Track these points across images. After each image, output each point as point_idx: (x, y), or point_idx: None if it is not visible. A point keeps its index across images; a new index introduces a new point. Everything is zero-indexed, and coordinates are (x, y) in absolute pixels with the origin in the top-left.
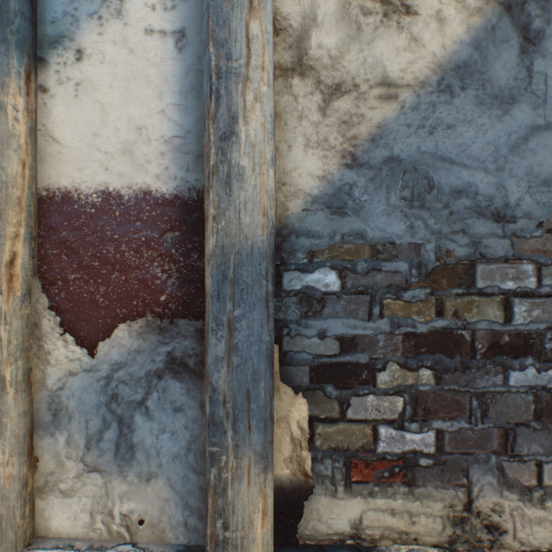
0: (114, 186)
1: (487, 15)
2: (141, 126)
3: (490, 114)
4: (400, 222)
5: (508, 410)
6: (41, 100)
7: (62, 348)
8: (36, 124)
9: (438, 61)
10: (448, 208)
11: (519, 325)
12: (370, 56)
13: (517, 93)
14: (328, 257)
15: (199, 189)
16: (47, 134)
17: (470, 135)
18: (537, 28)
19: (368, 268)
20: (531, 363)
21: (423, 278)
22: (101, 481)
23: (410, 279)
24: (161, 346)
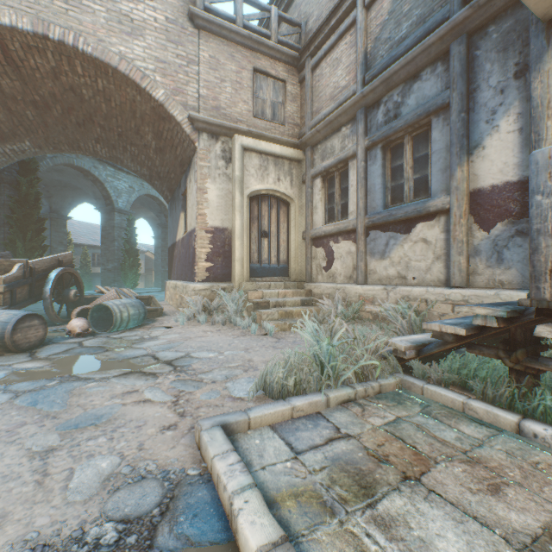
0: (494, 183)
1: None
2: (505, 163)
3: None
4: None
5: None
6: (470, 165)
7: (477, 233)
8: (469, 172)
9: None
10: None
11: None
12: None
13: None
14: None
15: (527, 176)
16: (472, 174)
17: None
18: None
19: None
20: None
21: None
22: (490, 270)
23: None
24: (512, 228)
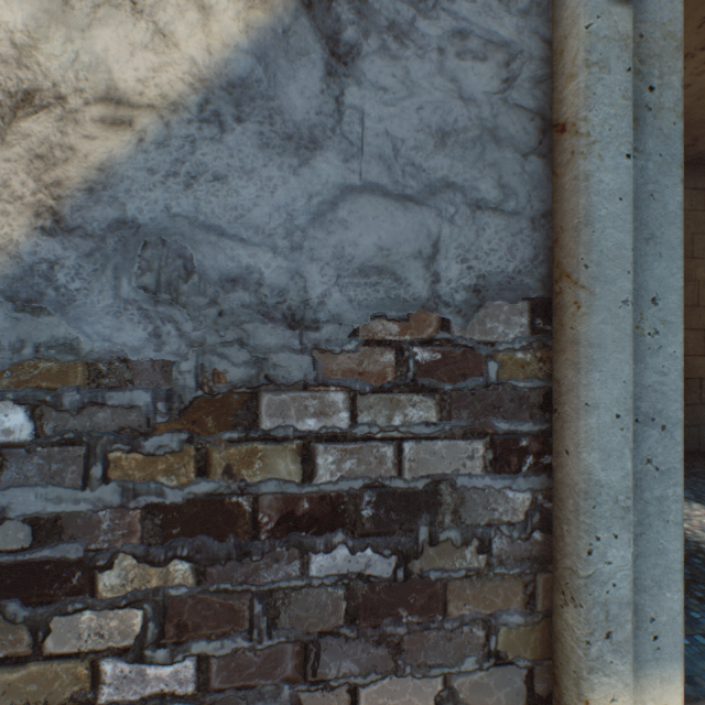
0: None
1: (278, 10)
2: None
3: (282, 162)
4: (138, 325)
5: (309, 614)
6: None
7: None
8: None
9: (201, 72)
10: (217, 305)
11: (326, 484)
12: (86, 51)
13: (323, 134)
14: (11, 383)
15: None
16: None
17: (251, 193)
18: (351, 40)
19: (84, 401)
20: (343, 540)
21: (176, 415)
22: None
23: (155, 419)
24: None
